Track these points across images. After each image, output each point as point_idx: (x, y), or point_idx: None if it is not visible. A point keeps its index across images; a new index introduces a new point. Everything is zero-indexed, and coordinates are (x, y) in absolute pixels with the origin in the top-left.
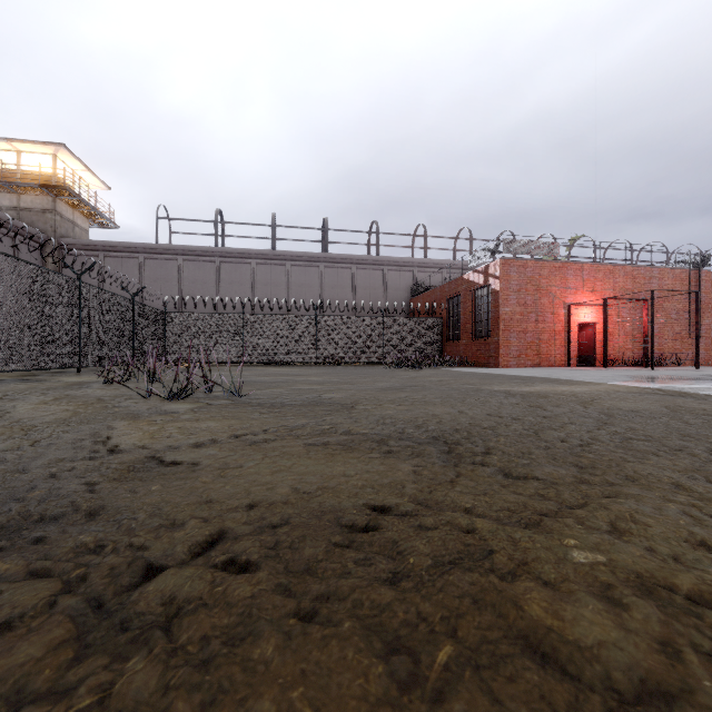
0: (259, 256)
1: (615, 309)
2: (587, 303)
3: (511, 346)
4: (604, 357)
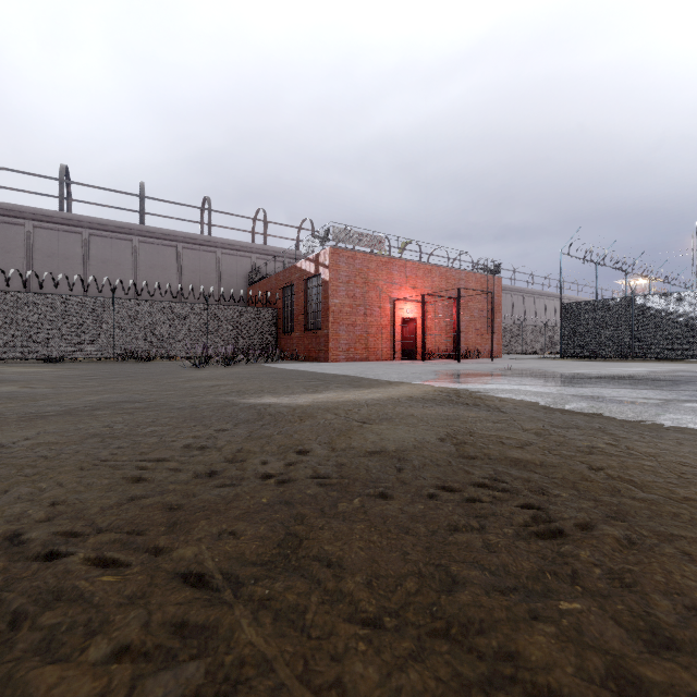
0: (38, 217)
1: (433, 306)
2: (410, 299)
3: (340, 339)
4: (422, 351)
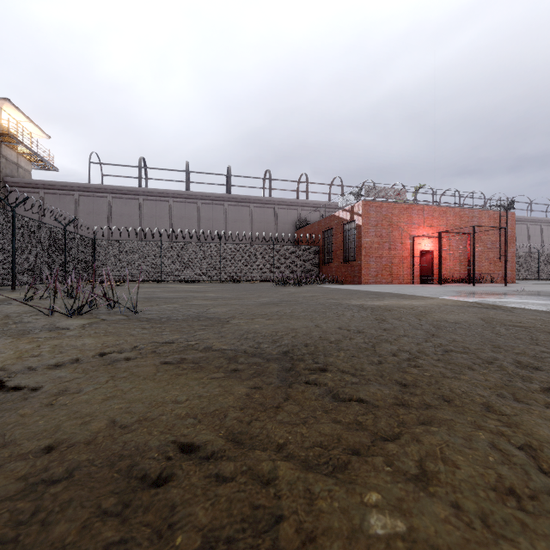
0: (175, 195)
1: (447, 240)
2: (427, 235)
3: (370, 268)
4: (439, 276)
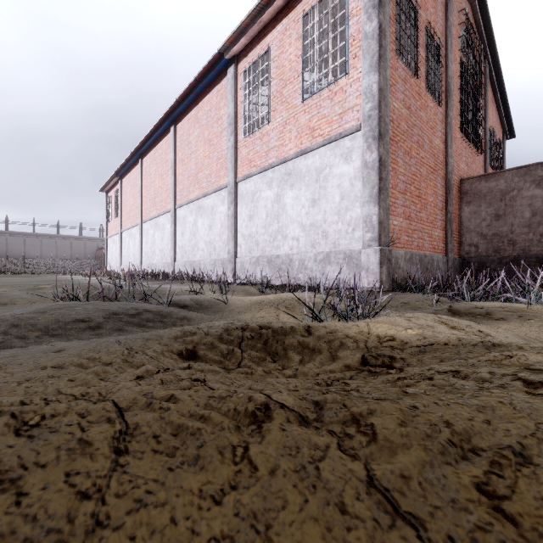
0: (28, 234)
1: None
2: None
3: None
4: None
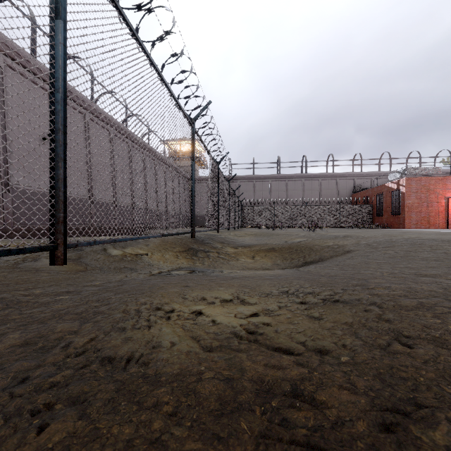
0: (273, 177)
1: None
2: None
3: (412, 219)
4: None
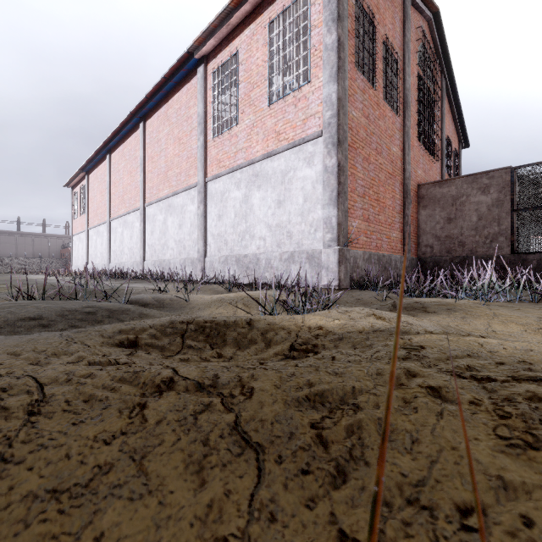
0: None
1: None
2: None
3: None
4: None
